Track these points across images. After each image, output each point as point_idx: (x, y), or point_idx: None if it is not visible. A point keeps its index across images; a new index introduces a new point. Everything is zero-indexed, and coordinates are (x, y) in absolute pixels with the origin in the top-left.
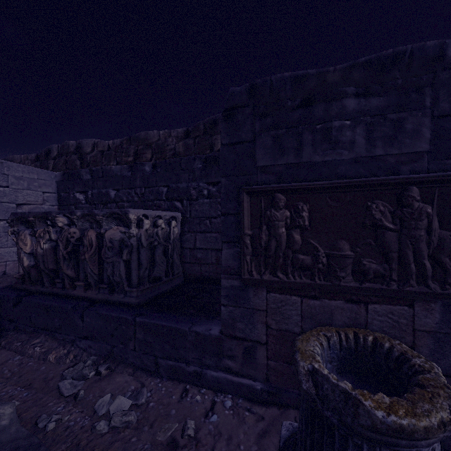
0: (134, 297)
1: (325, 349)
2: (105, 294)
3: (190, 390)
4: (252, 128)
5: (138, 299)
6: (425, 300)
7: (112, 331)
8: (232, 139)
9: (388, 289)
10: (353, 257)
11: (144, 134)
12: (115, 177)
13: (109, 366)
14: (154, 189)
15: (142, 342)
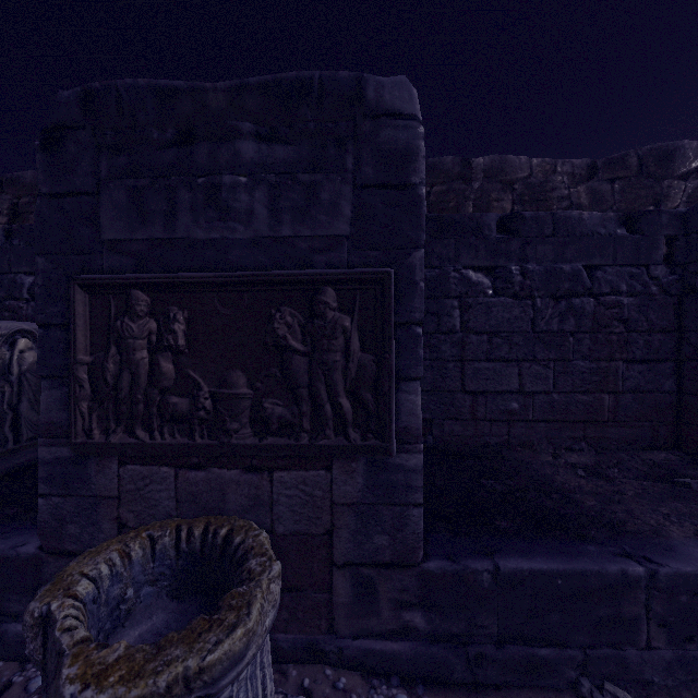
0: None
1: (136, 562)
2: None
3: None
4: (96, 170)
5: None
6: (348, 457)
7: None
8: (58, 186)
9: (297, 445)
10: (252, 397)
11: (31, 176)
12: None
13: None
14: (6, 279)
15: None
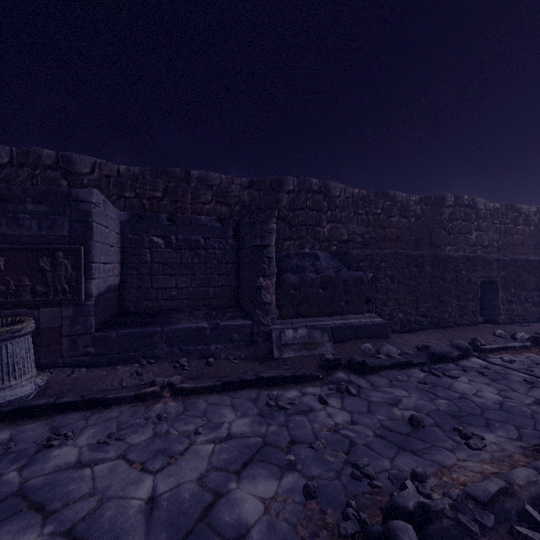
0: None
1: None
2: None
3: None
4: None
5: None
6: (68, 303)
7: None
8: None
9: (48, 299)
10: (31, 285)
11: None
12: None
13: None
14: None
15: None
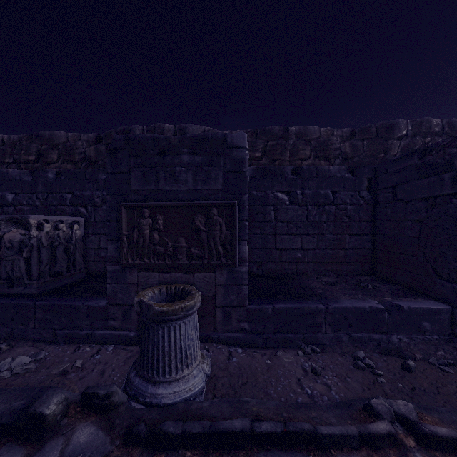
0: (35, 288)
1: (156, 294)
2: (4, 288)
3: (82, 347)
4: (129, 164)
5: (38, 289)
6: (221, 268)
7: (12, 316)
8: (115, 170)
9: (203, 263)
10: (187, 247)
11: (49, 134)
12: (13, 181)
13: (9, 343)
14: (58, 195)
15: (42, 321)
